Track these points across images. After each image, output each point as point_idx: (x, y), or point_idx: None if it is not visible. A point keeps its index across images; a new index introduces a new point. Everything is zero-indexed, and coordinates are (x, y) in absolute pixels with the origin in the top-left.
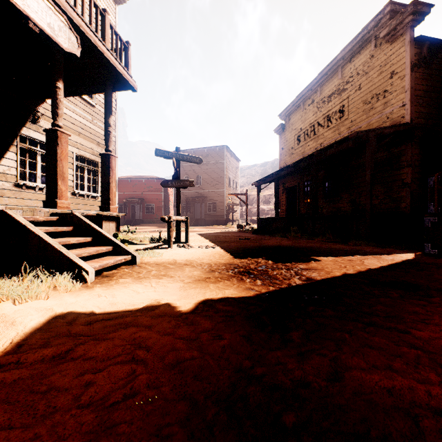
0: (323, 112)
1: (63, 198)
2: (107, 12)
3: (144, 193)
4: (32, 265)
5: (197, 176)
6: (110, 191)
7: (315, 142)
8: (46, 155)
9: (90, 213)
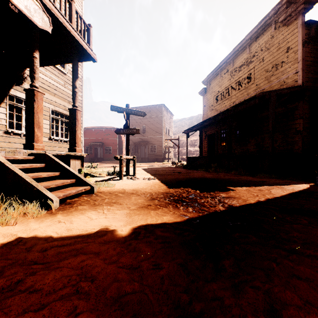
0: (235, 79)
1: (38, 142)
2: (73, 0)
3: (104, 138)
4: (9, 195)
5: (143, 126)
6: (76, 137)
7: (229, 101)
8: (26, 109)
9: (60, 153)
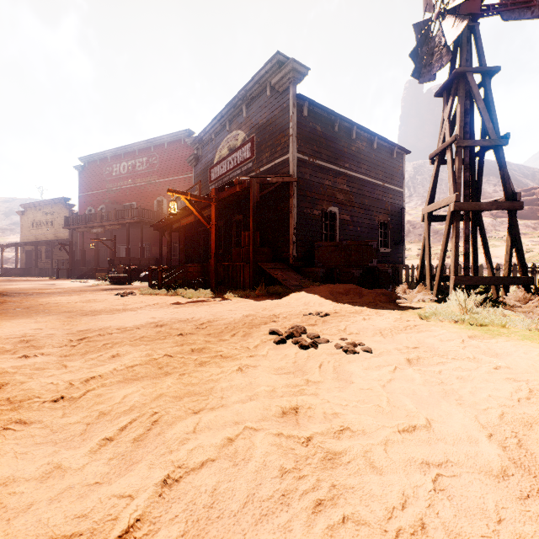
0: (45, 219)
1: None
2: None
3: None
4: None
5: None
6: None
7: (42, 231)
8: None
9: None
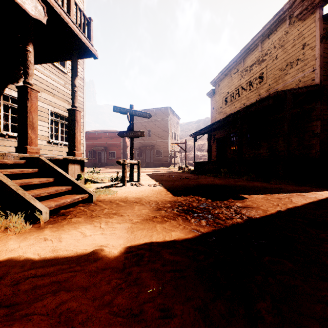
0: (246, 79)
1: (32, 145)
2: None
3: (108, 142)
4: None
5: (148, 130)
6: (76, 140)
7: (240, 102)
8: (18, 108)
9: (57, 157)
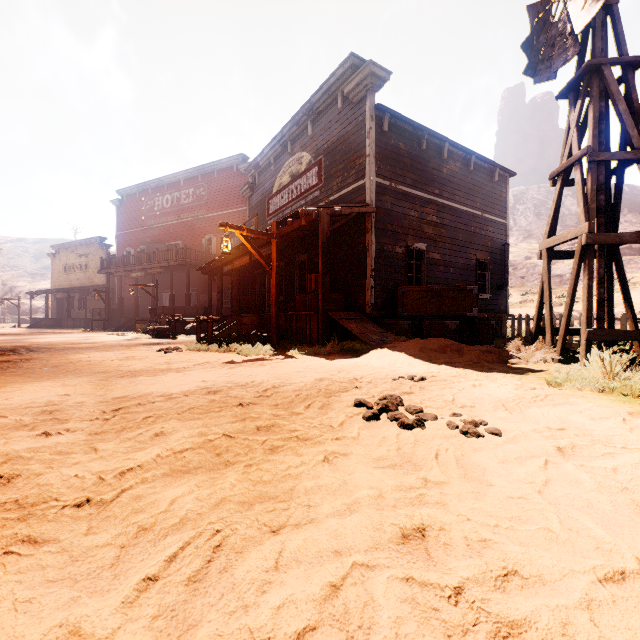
0: (79, 261)
1: None
2: None
3: None
4: None
5: None
6: None
7: (75, 276)
8: None
9: None
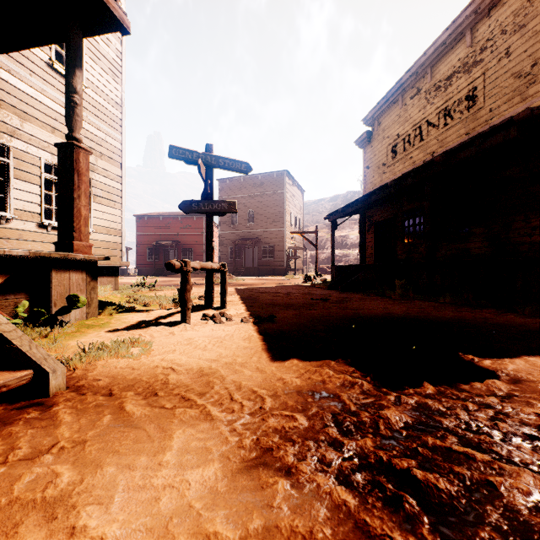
0: (437, 105)
1: None
2: None
3: (180, 233)
4: None
5: (249, 211)
6: (75, 214)
7: (423, 152)
8: None
9: (7, 253)
